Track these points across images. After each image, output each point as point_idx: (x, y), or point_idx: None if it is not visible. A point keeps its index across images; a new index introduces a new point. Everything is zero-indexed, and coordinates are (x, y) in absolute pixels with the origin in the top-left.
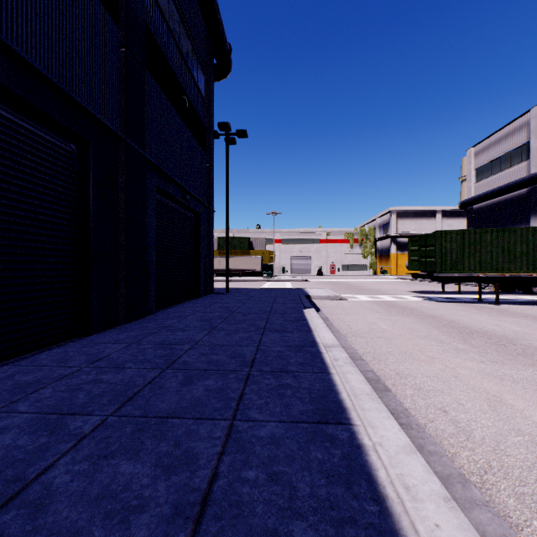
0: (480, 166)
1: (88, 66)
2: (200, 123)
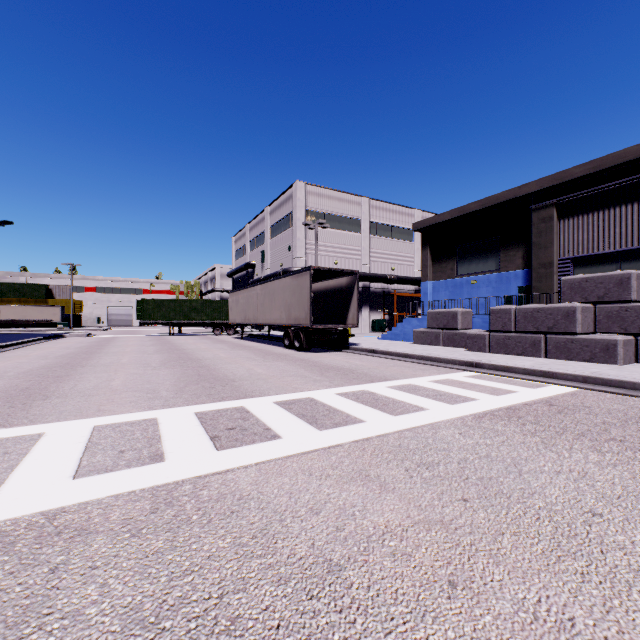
0: (236, 251)
1: None
2: None
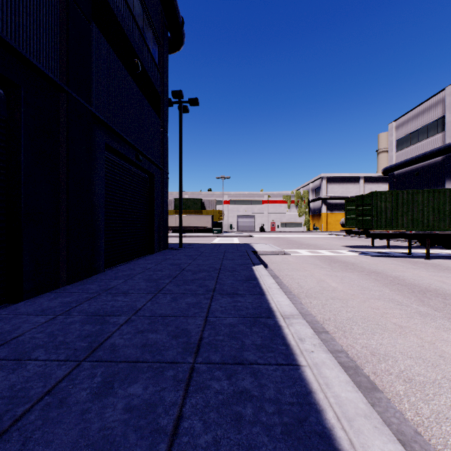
0: (400, 138)
1: (16, 1)
2: (154, 90)
